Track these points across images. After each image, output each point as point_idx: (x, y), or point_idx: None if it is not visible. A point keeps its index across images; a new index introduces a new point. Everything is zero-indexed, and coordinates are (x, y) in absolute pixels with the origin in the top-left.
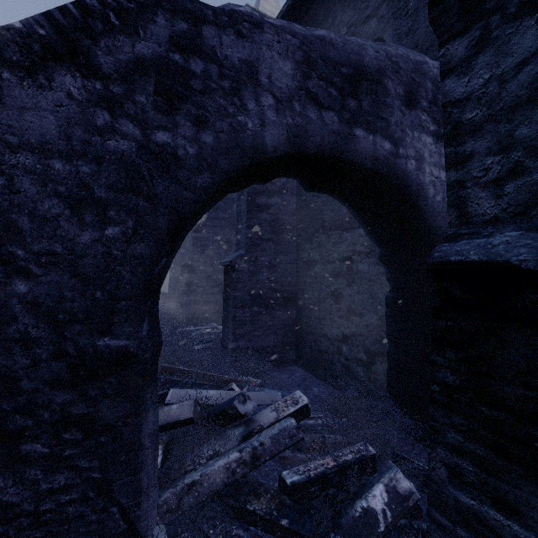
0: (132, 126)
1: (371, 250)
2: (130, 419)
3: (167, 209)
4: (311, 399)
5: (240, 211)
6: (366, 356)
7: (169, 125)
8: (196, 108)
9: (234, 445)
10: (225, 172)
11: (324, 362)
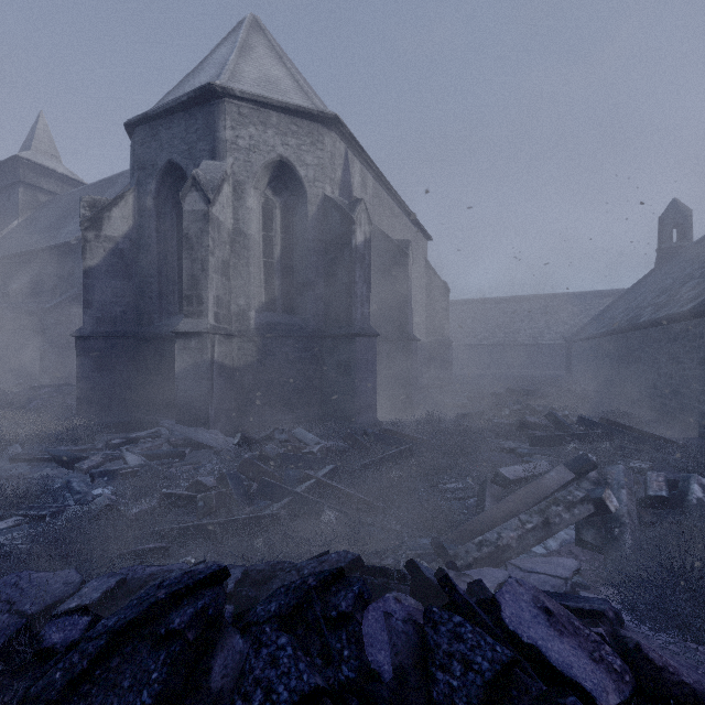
0: None
1: None
2: None
3: None
4: None
5: None
6: None
7: None
8: None
9: None
10: None
11: None
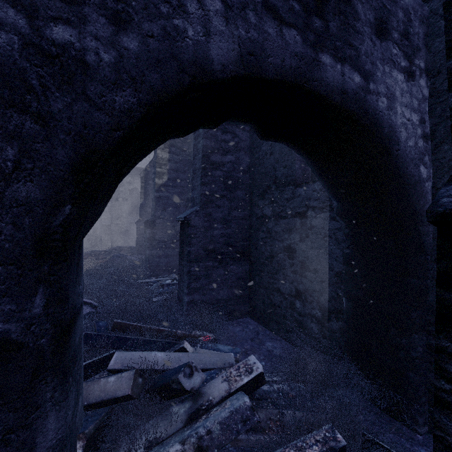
0: (13, 12)
1: (327, 205)
2: (14, 434)
3: (70, 136)
4: (264, 356)
5: (196, 169)
6: (320, 313)
7: (73, 18)
8: (114, 0)
9: (177, 428)
10: (156, 92)
11: (276, 316)
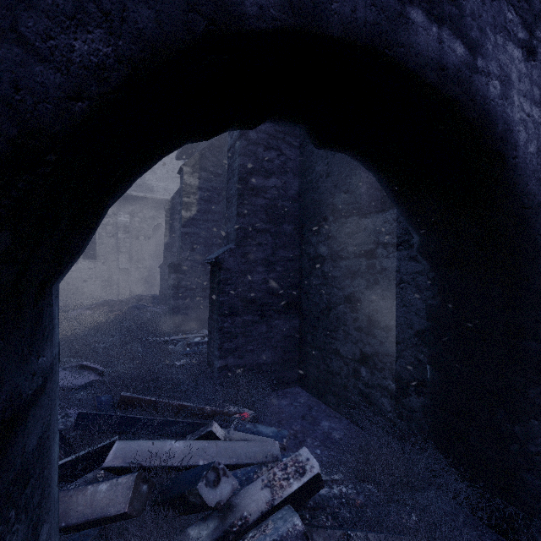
0: None
1: (403, 241)
2: None
3: None
4: (320, 440)
5: (230, 196)
6: (394, 385)
7: None
8: None
9: None
10: (149, 41)
11: (335, 386)
